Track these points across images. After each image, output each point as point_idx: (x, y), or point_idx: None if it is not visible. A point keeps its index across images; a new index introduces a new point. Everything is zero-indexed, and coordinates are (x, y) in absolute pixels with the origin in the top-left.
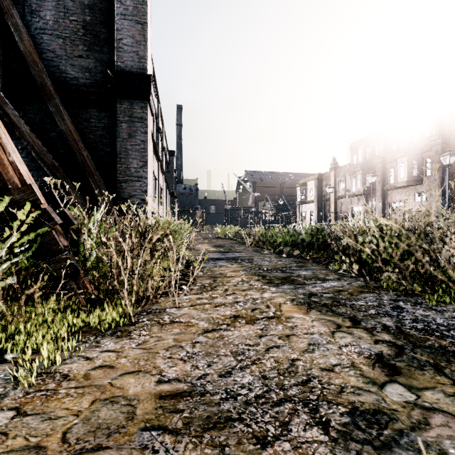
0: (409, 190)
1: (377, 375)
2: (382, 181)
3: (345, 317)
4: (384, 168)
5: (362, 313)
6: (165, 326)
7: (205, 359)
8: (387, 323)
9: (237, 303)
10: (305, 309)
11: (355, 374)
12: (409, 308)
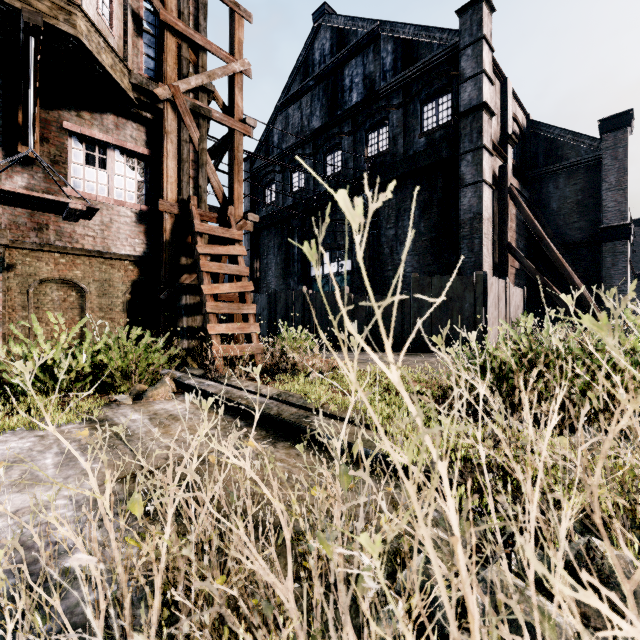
0: None
1: None
2: None
3: None
4: None
5: None
6: None
7: None
8: None
9: None
10: None
11: None
12: None
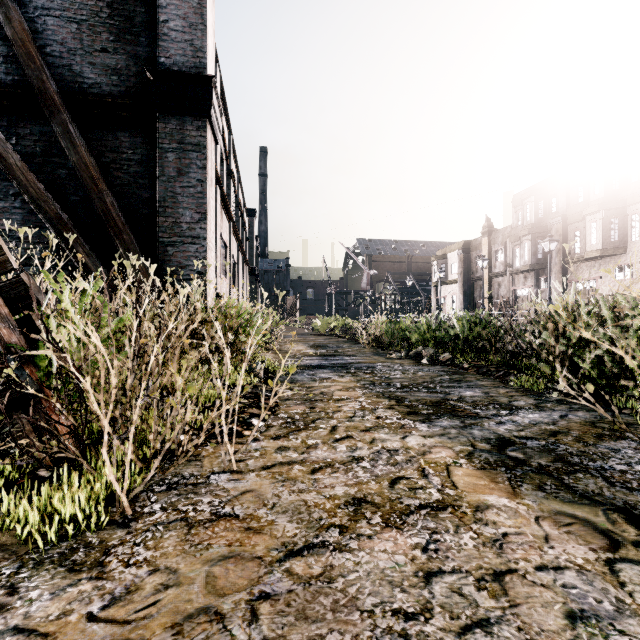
0: (604, 263)
1: None
2: (562, 250)
3: (608, 508)
4: (565, 230)
5: (639, 495)
6: (195, 531)
7: None
8: None
9: (358, 461)
10: (505, 482)
11: None
12: None
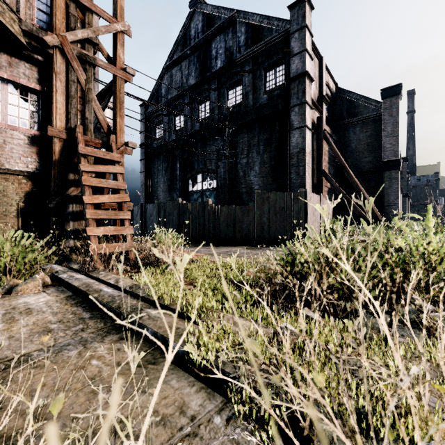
0: None
1: None
2: None
3: None
4: None
5: None
6: None
7: None
8: None
9: None
10: None
11: None
12: None
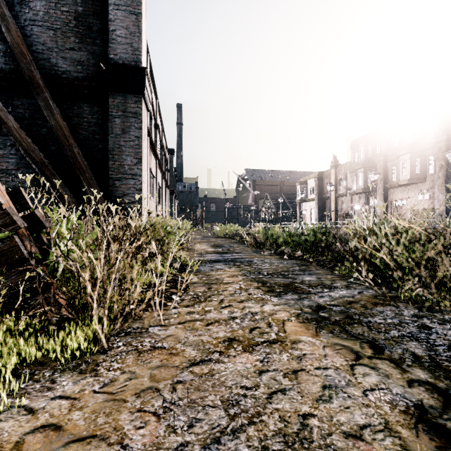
0: (411, 188)
1: (426, 447)
2: (383, 179)
3: (363, 341)
4: (386, 165)
5: (382, 335)
6: (143, 355)
7: (187, 413)
8: (416, 351)
9: (233, 319)
10: (313, 329)
11: (393, 445)
12: (437, 327)
